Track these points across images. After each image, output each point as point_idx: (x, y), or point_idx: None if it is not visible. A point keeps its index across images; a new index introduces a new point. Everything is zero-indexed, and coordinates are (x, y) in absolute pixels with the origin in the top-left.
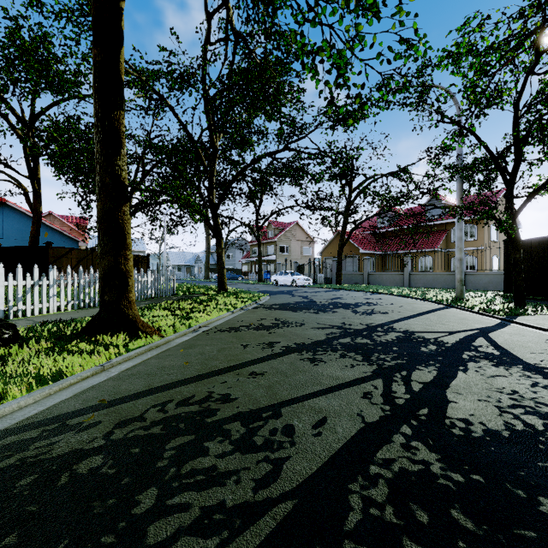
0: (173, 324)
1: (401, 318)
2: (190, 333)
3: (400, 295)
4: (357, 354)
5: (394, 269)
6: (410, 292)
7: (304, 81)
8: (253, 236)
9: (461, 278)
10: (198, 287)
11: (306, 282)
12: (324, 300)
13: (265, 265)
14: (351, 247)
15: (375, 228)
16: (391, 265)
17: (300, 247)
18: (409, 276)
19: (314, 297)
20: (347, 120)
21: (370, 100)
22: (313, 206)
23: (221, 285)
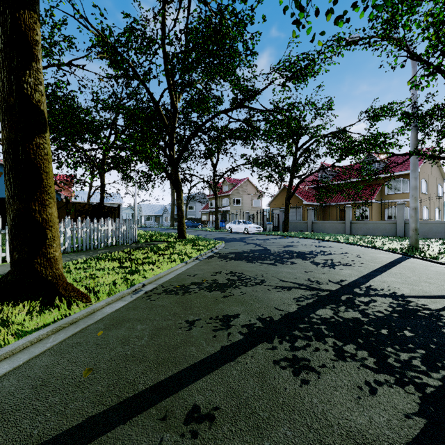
0: (113, 281)
1: (370, 272)
2: (129, 295)
3: (347, 243)
4: (360, 350)
5: (333, 218)
6: (356, 240)
7: (257, 43)
8: (210, 191)
9: (416, 227)
10: (160, 234)
11: (256, 229)
12: (277, 249)
13: (221, 214)
14: (295, 199)
15: (318, 182)
16: (331, 215)
17: (251, 199)
18: (350, 225)
19: (267, 245)
20: (298, 77)
21: (323, 53)
22: (263, 163)
23: (180, 233)
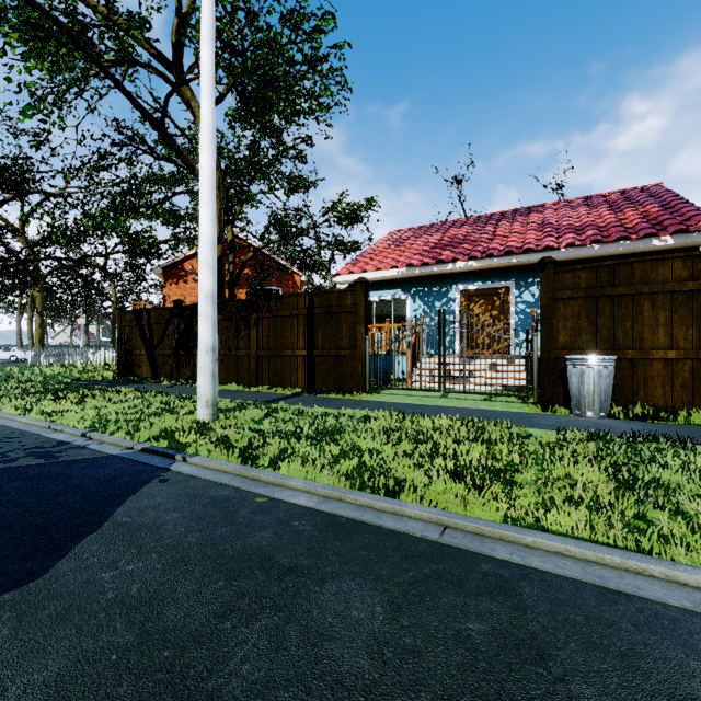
0: None
1: None
2: None
3: None
4: None
5: None
6: None
7: None
8: None
9: None
10: None
11: None
12: None
13: None
14: None
15: None
16: None
17: None
18: None
19: None
20: None
21: None
22: None
23: None
